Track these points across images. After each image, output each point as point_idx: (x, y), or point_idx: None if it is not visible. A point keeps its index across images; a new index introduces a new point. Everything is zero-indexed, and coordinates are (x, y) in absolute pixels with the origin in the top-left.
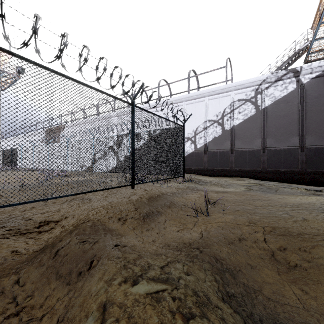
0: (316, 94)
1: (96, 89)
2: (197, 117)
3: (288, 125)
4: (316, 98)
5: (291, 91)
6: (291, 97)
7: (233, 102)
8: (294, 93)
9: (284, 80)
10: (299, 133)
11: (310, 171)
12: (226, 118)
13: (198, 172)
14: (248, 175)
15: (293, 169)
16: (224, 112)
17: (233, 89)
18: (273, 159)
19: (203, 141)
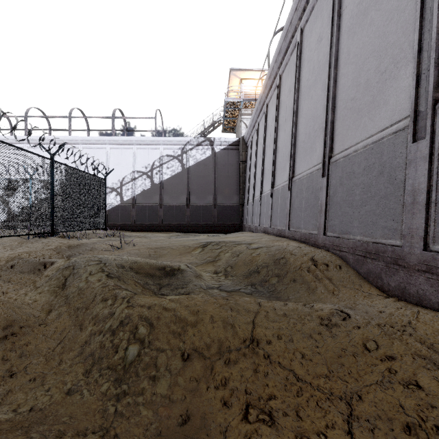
0: (224, 163)
1: (19, 147)
2: (124, 165)
3: (206, 185)
4: (223, 166)
5: (208, 156)
6: (208, 161)
7: (162, 156)
8: (210, 159)
9: (203, 146)
10: (213, 193)
11: (219, 224)
12: (155, 171)
13: (125, 228)
14: (175, 229)
15: (209, 223)
16: (153, 165)
17: (162, 143)
18: (195, 214)
19: (131, 193)
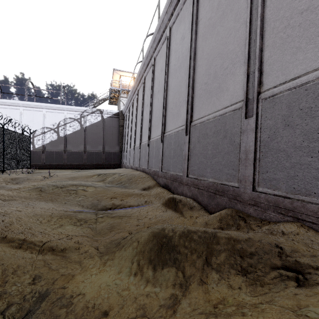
0: (109, 125)
1: None
2: (35, 122)
3: (97, 139)
4: (109, 127)
5: (99, 121)
6: (99, 124)
7: (66, 118)
8: (101, 122)
9: (96, 113)
10: (102, 144)
11: (106, 164)
12: (60, 128)
13: (36, 167)
14: (76, 167)
15: (100, 163)
16: (59, 124)
17: (66, 109)
18: (90, 157)
19: (41, 143)
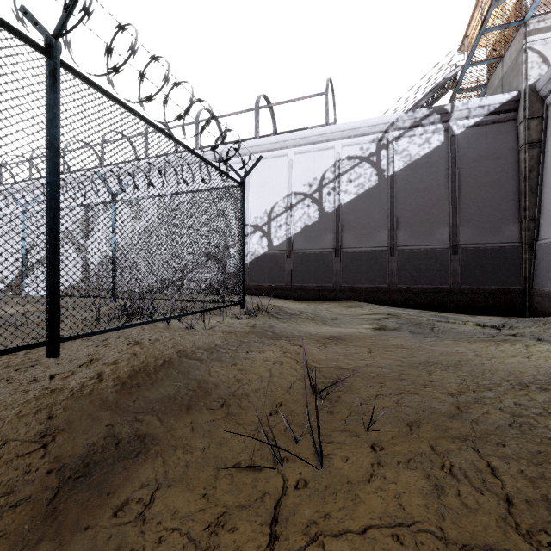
0: (475, 155)
1: None
2: (273, 186)
3: (431, 207)
4: (475, 162)
5: (437, 147)
6: (436, 157)
7: (338, 160)
8: (442, 152)
9: (425, 126)
10: (449, 222)
11: (466, 289)
12: (326, 190)
13: (274, 294)
14: (366, 297)
15: (441, 286)
16: (323, 179)
17: (339, 136)
18: (408, 267)
19: (285, 233)
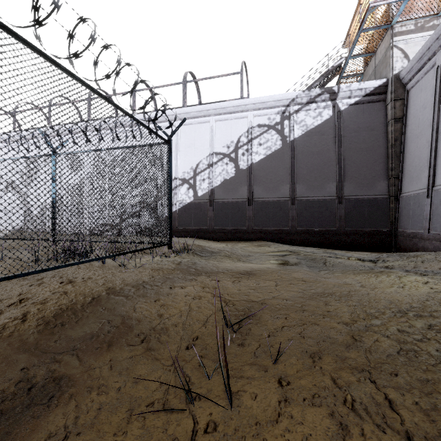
0: (355, 126)
1: None
2: (198, 146)
3: (323, 167)
4: (355, 132)
5: (327, 119)
6: (326, 128)
7: (251, 127)
8: (330, 123)
9: (318, 103)
10: (336, 179)
11: (349, 231)
12: (241, 151)
13: (199, 235)
14: (273, 238)
15: (330, 228)
16: (239, 142)
17: (252, 108)
18: (305, 213)
19: (208, 185)
